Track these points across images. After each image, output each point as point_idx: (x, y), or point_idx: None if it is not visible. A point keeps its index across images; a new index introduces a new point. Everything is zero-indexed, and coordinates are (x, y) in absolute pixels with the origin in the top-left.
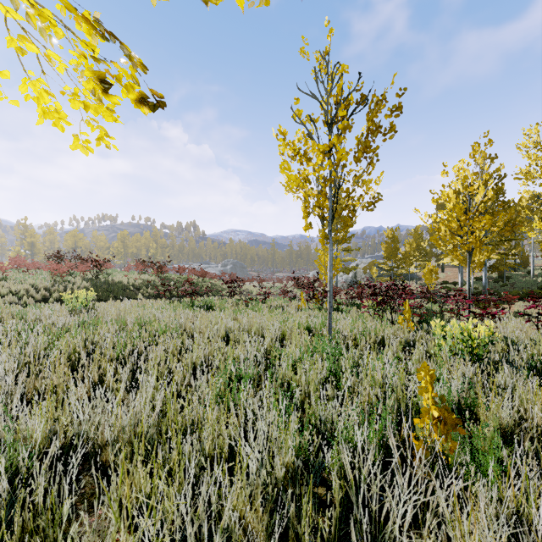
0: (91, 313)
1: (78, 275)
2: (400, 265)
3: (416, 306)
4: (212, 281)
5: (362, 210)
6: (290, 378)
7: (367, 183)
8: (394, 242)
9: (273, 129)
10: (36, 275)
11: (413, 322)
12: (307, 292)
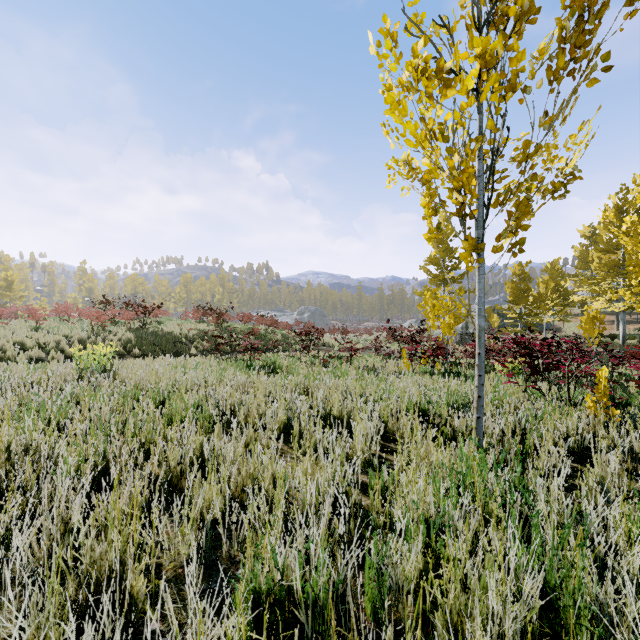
0: (104, 378)
1: (124, 324)
2: (533, 312)
3: (591, 373)
4: (283, 332)
5: (543, 197)
6: (420, 574)
7: (549, 147)
8: (523, 281)
9: (370, 33)
10: (76, 324)
11: (605, 404)
12: (412, 349)
